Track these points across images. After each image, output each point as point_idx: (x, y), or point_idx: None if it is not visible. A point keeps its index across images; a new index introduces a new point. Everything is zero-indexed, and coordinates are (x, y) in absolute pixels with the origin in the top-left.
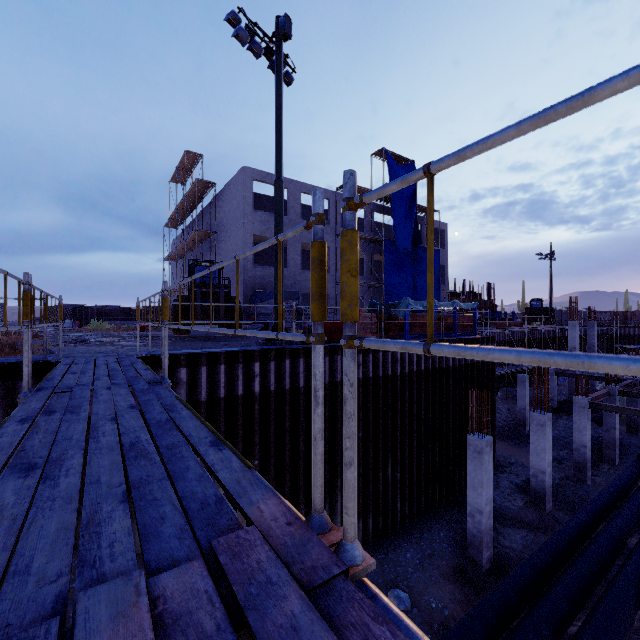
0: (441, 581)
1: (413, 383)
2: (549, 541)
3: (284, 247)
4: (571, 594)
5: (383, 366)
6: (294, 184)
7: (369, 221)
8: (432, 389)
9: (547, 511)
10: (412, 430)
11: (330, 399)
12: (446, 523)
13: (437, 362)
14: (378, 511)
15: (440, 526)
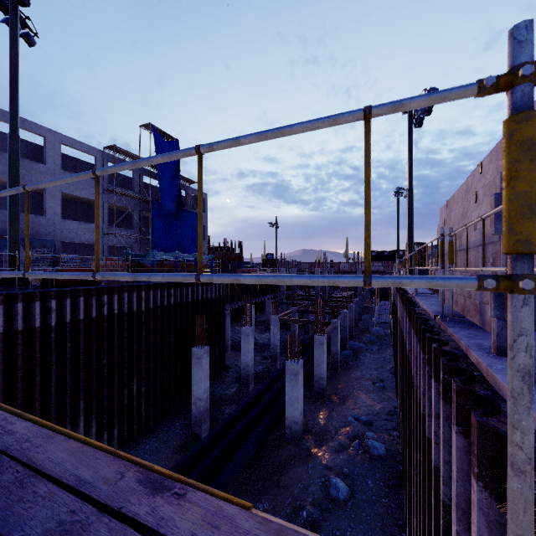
0: (170, 456)
1: (157, 316)
2: (239, 405)
3: (43, 194)
4: (241, 431)
5: (129, 304)
6: (53, 134)
7: (138, 182)
8: (175, 319)
9: (250, 390)
10: (156, 352)
11: (73, 335)
12: (183, 416)
13: (178, 299)
14: (124, 421)
15: (178, 419)
